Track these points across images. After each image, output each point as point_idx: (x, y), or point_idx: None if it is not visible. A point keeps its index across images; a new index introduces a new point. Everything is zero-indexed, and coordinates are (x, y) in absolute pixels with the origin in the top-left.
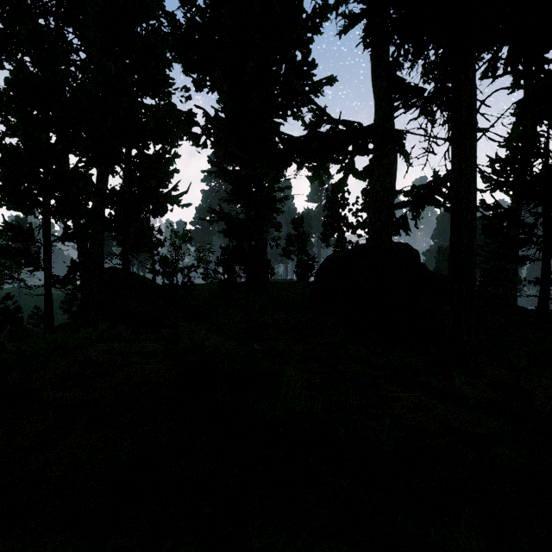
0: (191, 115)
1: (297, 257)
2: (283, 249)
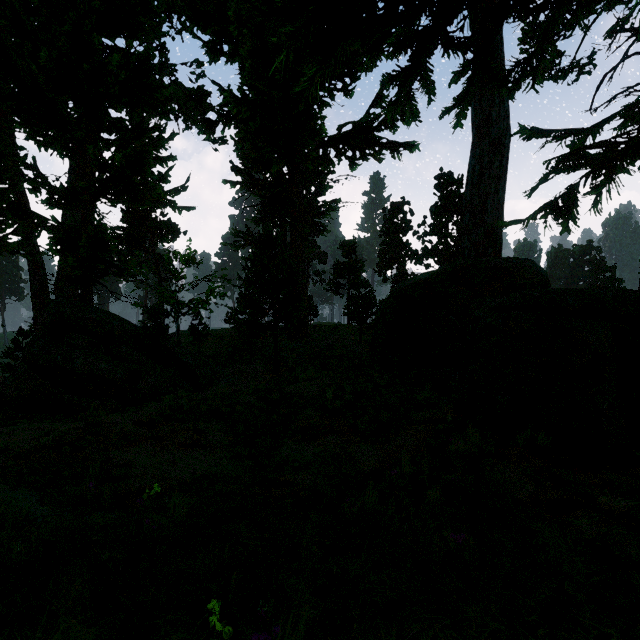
0: (203, 93)
1: (348, 292)
2: (329, 282)
